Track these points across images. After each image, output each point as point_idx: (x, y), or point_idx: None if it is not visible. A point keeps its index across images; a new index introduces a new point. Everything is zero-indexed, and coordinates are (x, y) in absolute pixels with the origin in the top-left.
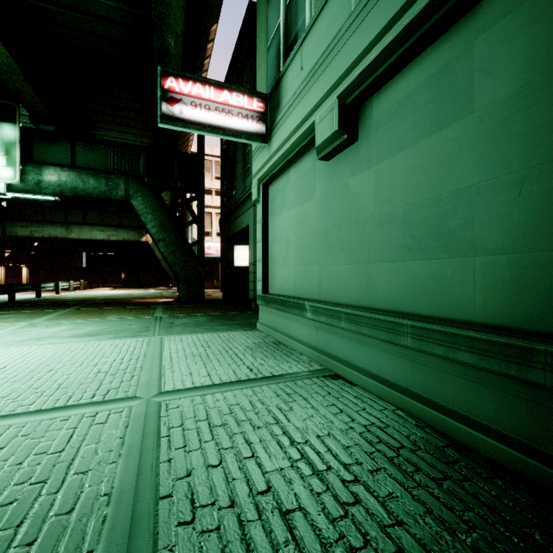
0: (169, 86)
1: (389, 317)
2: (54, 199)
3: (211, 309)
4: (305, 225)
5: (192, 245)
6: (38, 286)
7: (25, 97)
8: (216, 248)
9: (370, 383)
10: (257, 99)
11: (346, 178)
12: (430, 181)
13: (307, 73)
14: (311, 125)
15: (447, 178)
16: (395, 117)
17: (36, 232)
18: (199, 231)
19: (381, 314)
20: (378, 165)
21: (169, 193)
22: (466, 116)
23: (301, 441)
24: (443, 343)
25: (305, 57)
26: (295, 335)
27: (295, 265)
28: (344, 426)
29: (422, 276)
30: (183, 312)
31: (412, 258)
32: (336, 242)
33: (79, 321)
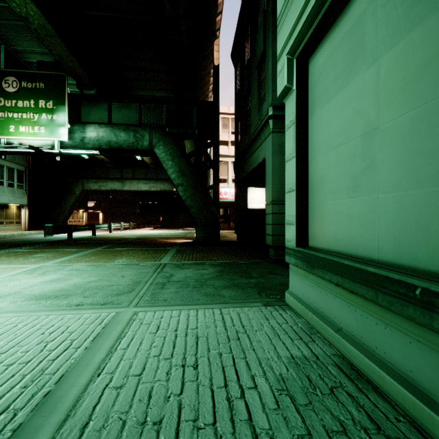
0: None
1: None
2: (95, 152)
3: (222, 255)
4: None
5: (208, 189)
6: (93, 226)
7: (67, 62)
8: (232, 193)
9: None
10: None
11: None
12: None
13: None
14: None
15: None
16: None
17: (102, 187)
18: (214, 175)
19: None
20: None
21: (193, 148)
22: None
23: None
24: None
25: None
26: (428, 388)
27: (404, 186)
28: None
29: None
30: (192, 257)
31: None
32: None
33: (81, 266)
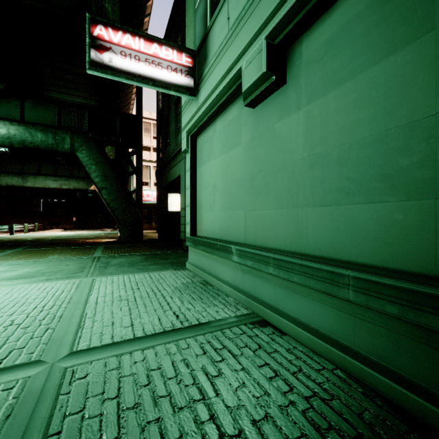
0: (98, 34)
1: (325, 266)
2: (4, 150)
3: (147, 249)
4: (231, 171)
5: (131, 193)
6: None
7: None
8: (154, 196)
9: (302, 334)
10: (185, 55)
11: (272, 123)
12: (373, 115)
13: (233, 22)
14: (237, 72)
15: (396, 110)
16: (328, 53)
17: None
18: (138, 180)
19: (315, 262)
20: (309, 105)
21: (114, 149)
22: (423, 35)
23: (232, 432)
24: (399, 301)
25: (231, 6)
26: (221, 276)
27: (221, 210)
28: (282, 400)
29: (363, 222)
30: (121, 251)
31: (350, 202)
32: (262, 187)
33: (18, 262)
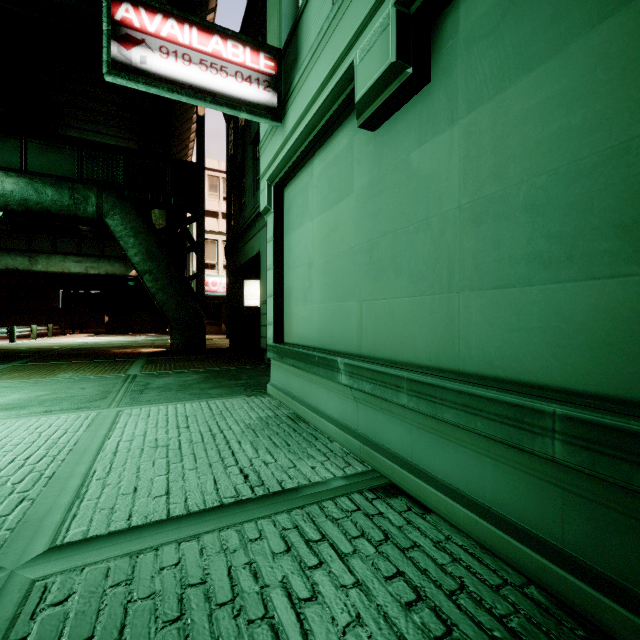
0: (123, 18)
1: (505, 394)
2: None
3: (209, 363)
4: (337, 238)
5: (189, 279)
6: None
7: None
8: (223, 284)
9: (460, 513)
10: (264, 55)
11: (406, 152)
12: (600, 116)
13: None
14: (347, 71)
15: None
16: (509, 16)
17: None
18: (198, 261)
19: (485, 387)
20: (472, 114)
21: (164, 216)
22: None
23: None
24: None
25: None
26: (321, 408)
27: (321, 301)
28: None
29: (578, 314)
30: (170, 367)
31: (551, 279)
32: (388, 260)
33: (8, 384)
